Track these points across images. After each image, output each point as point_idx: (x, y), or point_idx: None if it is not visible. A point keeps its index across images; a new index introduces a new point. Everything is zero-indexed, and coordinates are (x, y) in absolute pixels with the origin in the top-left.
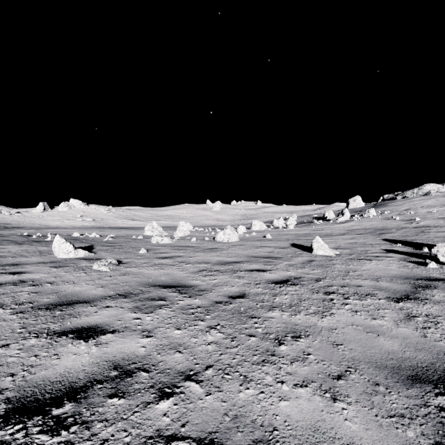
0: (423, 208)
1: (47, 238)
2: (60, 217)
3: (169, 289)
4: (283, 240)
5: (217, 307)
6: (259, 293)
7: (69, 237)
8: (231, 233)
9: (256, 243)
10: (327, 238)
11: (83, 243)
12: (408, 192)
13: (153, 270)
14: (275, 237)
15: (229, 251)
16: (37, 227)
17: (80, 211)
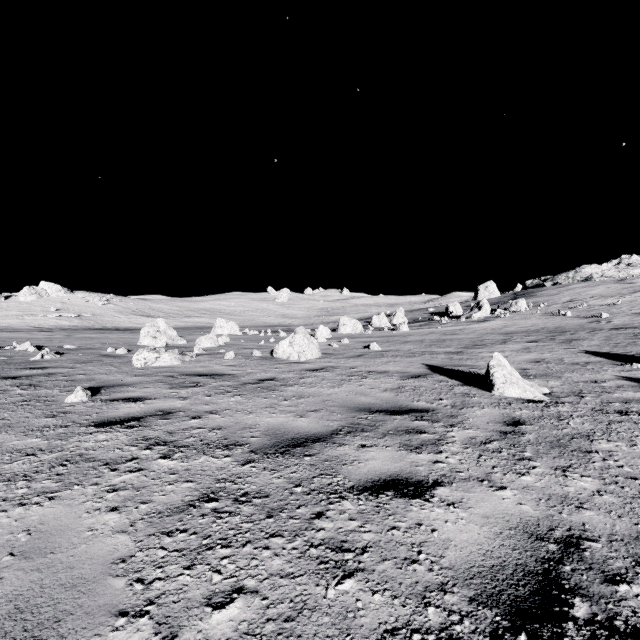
0: (595, 298)
1: None
2: (19, 311)
3: None
4: (404, 354)
5: None
6: None
7: None
8: (306, 343)
9: (356, 362)
10: (481, 349)
11: None
12: (561, 277)
13: (2, 512)
14: (386, 348)
15: (302, 388)
16: None
17: (57, 301)
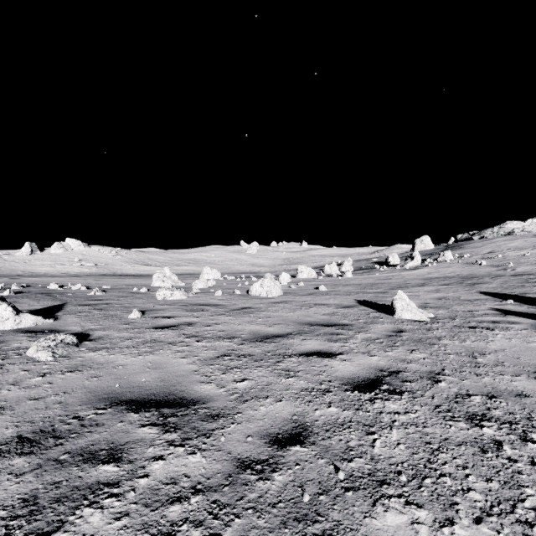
0: (511, 250)
1: (3, 293)
2: (51, 261)
3: (144, 414)
4: (343, 293)
5: (243, 490)
6: (333, 421)
7: (41, 290)
8: (272, 285)
9: (307, 298)
10: (402, 290)
11: (54, 299)
12: (487, 232)
13: (134, 357)
14: (331, 289)
15: (269, 313)
16: (17, 275)
17: (78, 253)
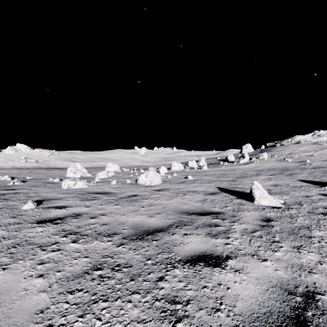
0: (302, 152)
1: None
2: (5, 159)
3: None
4: (205, 181)
5: None
6: None
7: None
8: (154, 176)
9: (181, 186)
10: (245, 179)
11: None
12: (284, 141)
13: None
14: (196, 178)
15: (152, 200)
16: None
17: (25, 153)
